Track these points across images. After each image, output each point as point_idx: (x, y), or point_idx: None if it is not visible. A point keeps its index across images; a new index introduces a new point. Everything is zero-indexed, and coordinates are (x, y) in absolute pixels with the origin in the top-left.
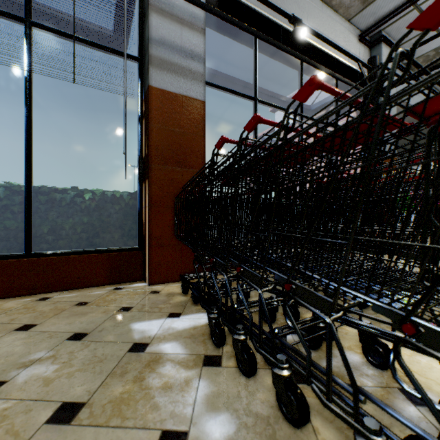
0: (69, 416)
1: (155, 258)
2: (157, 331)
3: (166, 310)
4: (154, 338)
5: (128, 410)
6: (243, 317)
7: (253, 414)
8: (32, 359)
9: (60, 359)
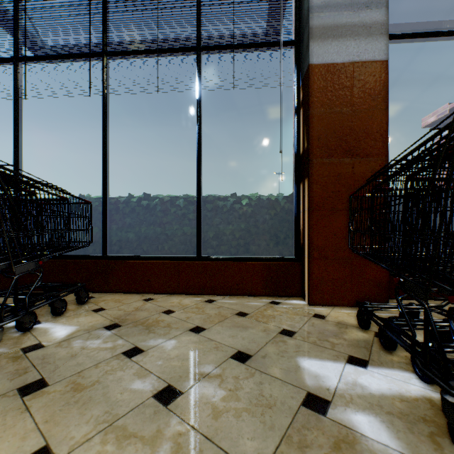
0: None
1: (317, 273)
2: (336, 381)
3: (340, 349)
4: (335, 394)
5: None
6: None
7: None
8: (202, 372)
9: (226, 383)
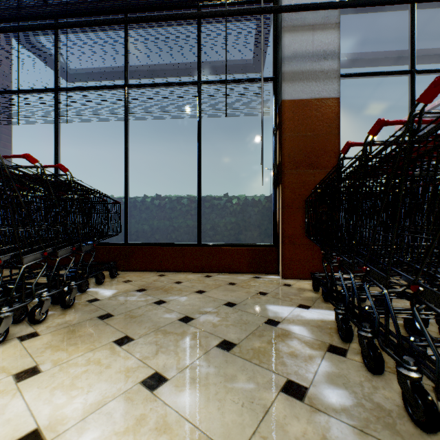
0: (227, 347)
1: (287, 255)
2: (287, 314)
3: (296, 301)
4: (284, 319)
5: (264, 358)
6: (370, 316)
7: (373, 402)
8: (205, 311)
9: (220, 315)
